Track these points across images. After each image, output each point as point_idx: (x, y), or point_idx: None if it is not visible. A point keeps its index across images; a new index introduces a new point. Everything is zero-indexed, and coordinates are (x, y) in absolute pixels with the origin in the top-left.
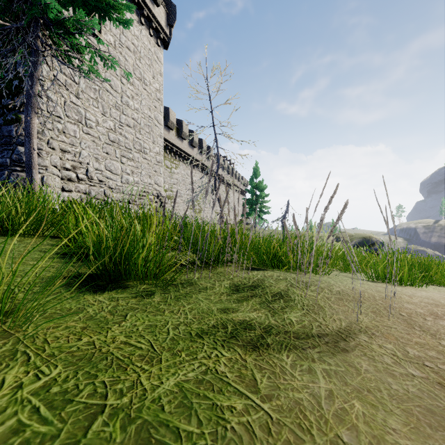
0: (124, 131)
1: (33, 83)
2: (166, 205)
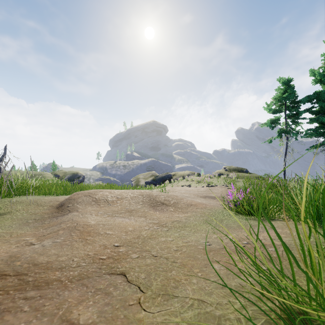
0: None
1: None
2: None
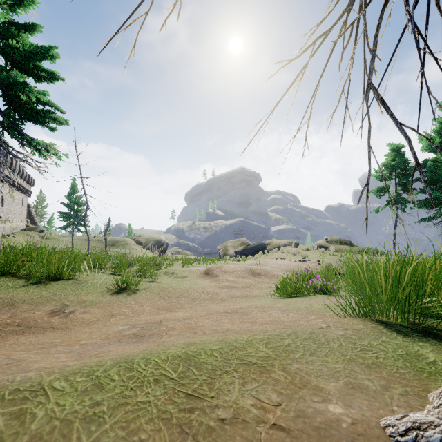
0: None
1: None
2: None
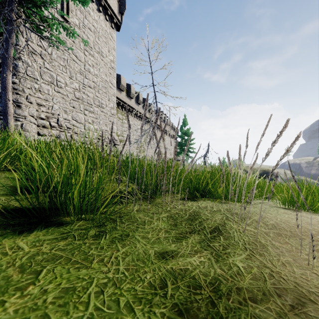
0: (87, 90)
1: (8, 47)
2: (118, 146)
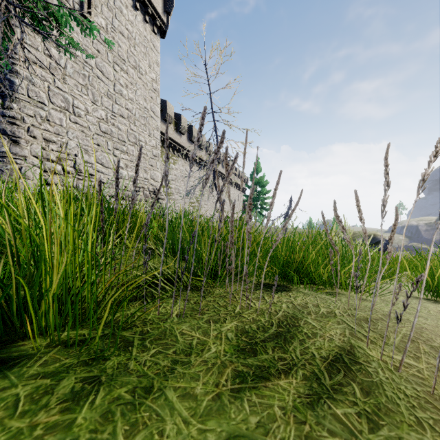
0: (117, 121)
1: None
2: (163, 201)
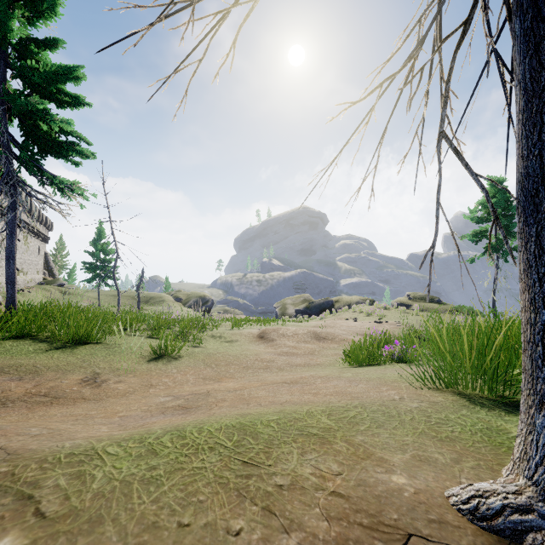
0: None
1: (16, 215)
2: None
